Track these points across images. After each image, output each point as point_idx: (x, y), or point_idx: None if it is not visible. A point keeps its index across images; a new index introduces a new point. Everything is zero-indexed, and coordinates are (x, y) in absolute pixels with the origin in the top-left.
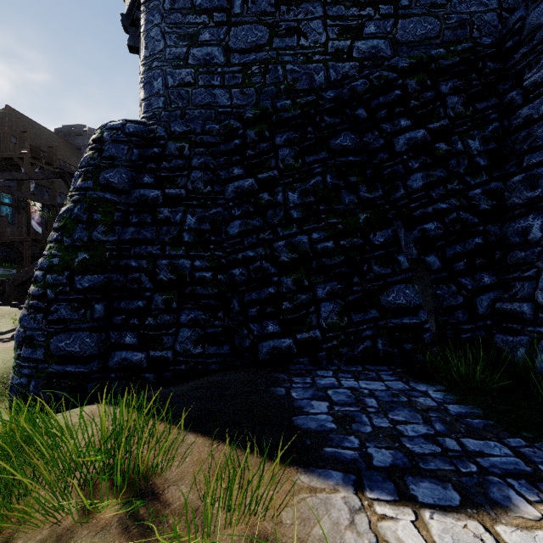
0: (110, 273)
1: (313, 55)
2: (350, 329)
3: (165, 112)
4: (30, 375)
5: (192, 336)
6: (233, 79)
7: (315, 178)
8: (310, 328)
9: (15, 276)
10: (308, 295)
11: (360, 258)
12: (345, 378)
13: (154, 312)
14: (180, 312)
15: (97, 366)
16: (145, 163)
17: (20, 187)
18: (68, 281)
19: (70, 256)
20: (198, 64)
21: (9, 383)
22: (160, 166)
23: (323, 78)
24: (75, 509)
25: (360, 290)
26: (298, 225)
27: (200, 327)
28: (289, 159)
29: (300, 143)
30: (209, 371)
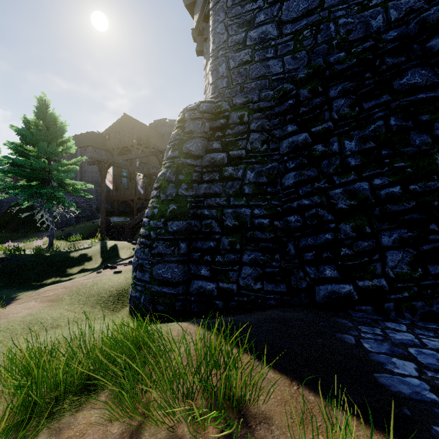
0: (190, 220)
1: (369, 1)
2: (426, 281)
3: (228, 90)
4: (141, 291)
5: (252, 273)
6: (285, 48)
7: (375, 123)
8: (374, 276)
9: (129, 222)
10: (370, 242)
11: (437, 203)
12: (426, 337)
13: (222, 251)
14: (242, 252)
15: (182, 290)
16: (214, 133)
17: (131, 164)
18: (163, 225)
19: (165, 207)
20: (254, 44)
21: (129, 295)
22: (225, 133)
23: (381, 21)
24: (184, 421)
25: (438, 239)
26: (355, 172)
27: (259, 266)
28: (345, 109)
29: (356, 91)
30: (268, 305)
